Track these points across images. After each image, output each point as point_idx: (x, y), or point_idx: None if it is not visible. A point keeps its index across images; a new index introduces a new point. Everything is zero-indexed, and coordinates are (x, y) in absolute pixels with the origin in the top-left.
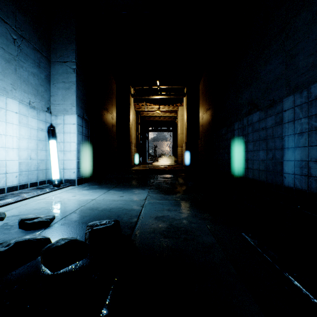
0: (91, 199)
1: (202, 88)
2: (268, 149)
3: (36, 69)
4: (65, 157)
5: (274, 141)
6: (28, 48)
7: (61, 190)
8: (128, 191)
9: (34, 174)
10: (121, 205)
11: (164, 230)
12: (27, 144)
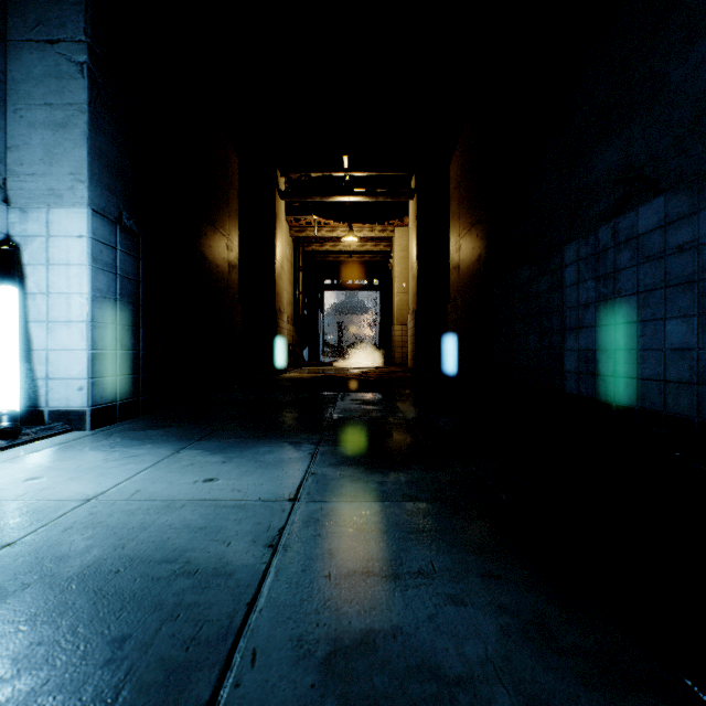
0: (81, 499)
1: (459, 172)
2: None
3: None
4: (51, 340)
5: None
6: None
7: (16, 452)
8: (242, 453)
9: None
10: (183, 539)
11: None
12: None
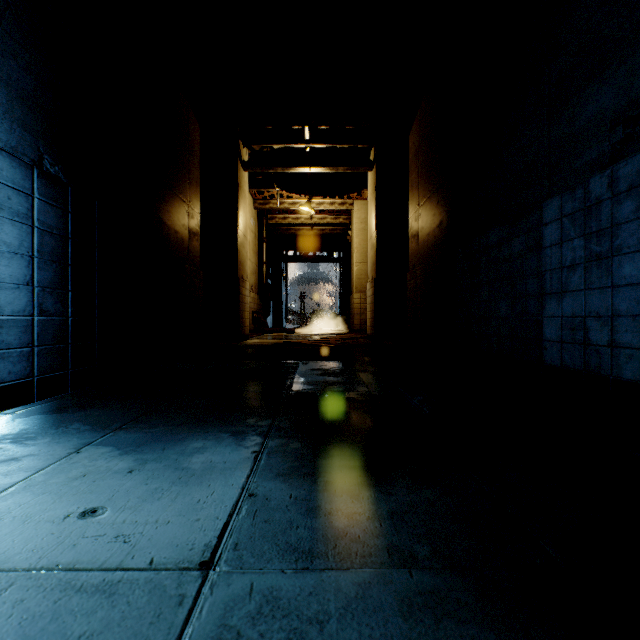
0: None
1: (418, 141)
2: None
3: None
4: None
5: None
6: None
7: None
8: (163, 453)
9: None
10: None
11: None
12: None
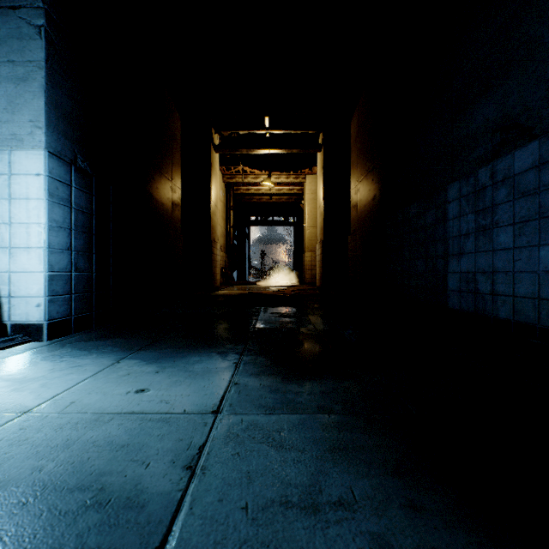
0: (16, 412)
1: (357, 129)
2: None
3: None
4: (13, 264)
5: None
6: None
7: None
8: (174, 363)
9: None
10: (102, 460)
11: None
12: None
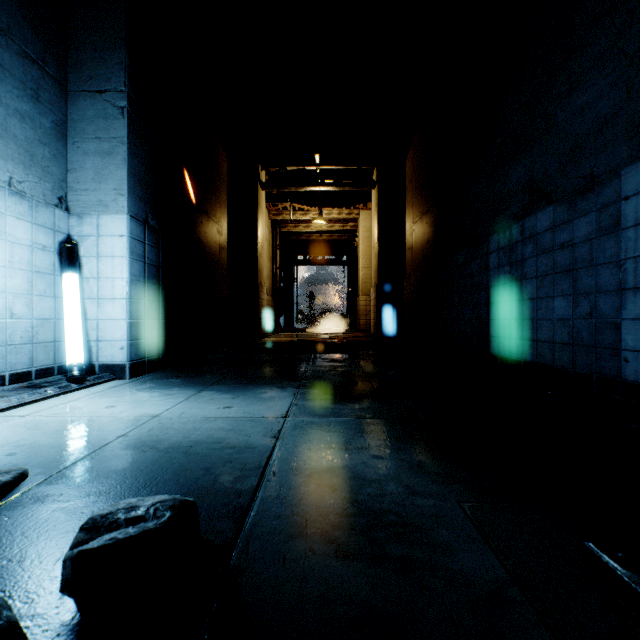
0: (149, 416)
1: (412, 168)
2: (577, 294)
3: (28, 104)
4: (100, 312)
5: (594, 274)
6: (7, 50)
7: (86, 392)
8: (245, 393)
9: (23, 352)
10: (222, 434)
11: (336, 524)
12: (4, 281)
